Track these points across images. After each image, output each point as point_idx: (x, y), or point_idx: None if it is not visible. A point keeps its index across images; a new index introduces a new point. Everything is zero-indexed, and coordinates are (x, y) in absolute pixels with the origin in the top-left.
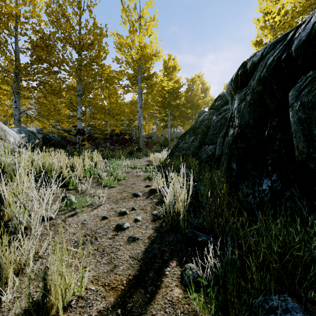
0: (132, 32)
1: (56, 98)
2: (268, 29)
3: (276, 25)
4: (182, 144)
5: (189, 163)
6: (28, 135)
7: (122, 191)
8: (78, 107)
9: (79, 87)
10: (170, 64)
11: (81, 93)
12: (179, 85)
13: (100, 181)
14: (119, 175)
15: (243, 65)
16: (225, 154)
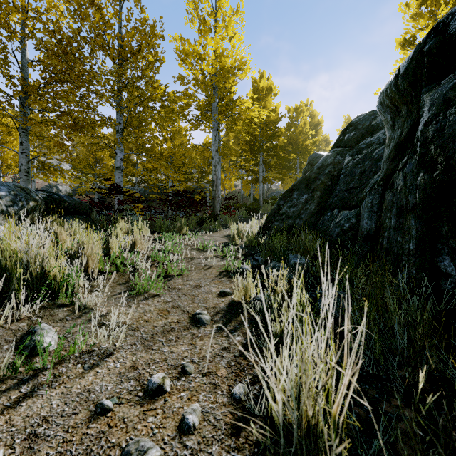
0: (203, 33)
1: (79, 136)
2: (426, 19)
3: (438, 12)
4: (286, 209)
5: (304, 243)
6: (15, 193)
7: (169, 308)
8: (118, 151)
9: (118, 118)
10: (263, 84)
11: (121, 127)
12: (276, 117)
13: (132, 282)
14: (174, 265)
15: (436, 30)
16: (390, 229)
